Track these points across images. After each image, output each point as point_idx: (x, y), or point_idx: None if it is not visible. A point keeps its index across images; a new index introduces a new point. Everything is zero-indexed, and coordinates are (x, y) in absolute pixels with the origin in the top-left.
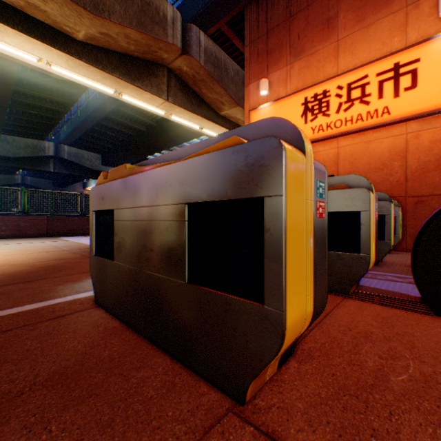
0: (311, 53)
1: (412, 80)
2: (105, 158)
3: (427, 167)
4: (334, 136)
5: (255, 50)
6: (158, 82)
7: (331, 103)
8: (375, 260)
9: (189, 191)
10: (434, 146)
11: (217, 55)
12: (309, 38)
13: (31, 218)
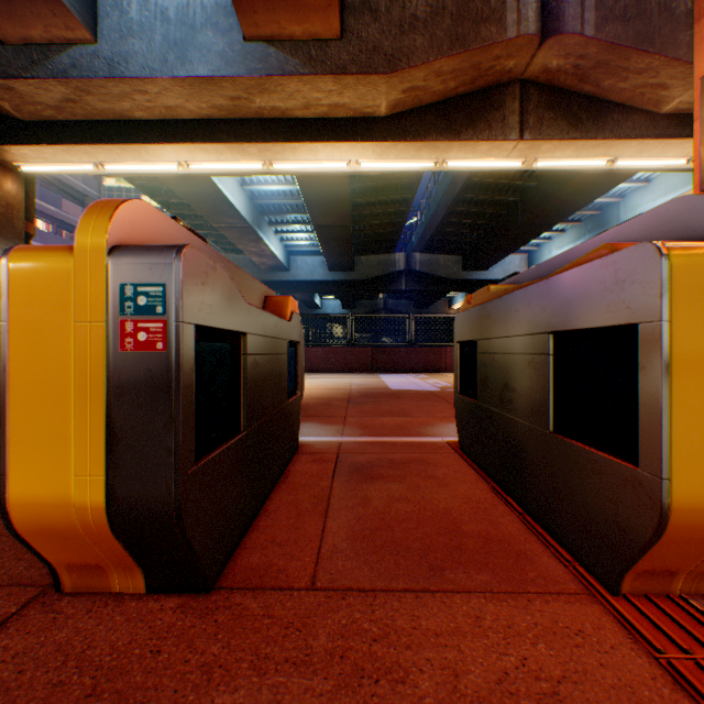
0: None
1: None
2: (464, 259)
3: None
4: None
5: None
6: (500, 116)
7: None
8: None
9: None
10: None
11: None
12: None
13: (355, 349)
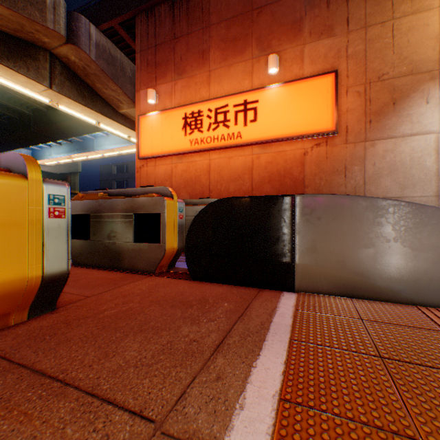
0: (191, 75)
1: (255, 115)
2: None
3: (264, 181)
4: (207, 150)
5: (146, 59)
6: (37, 66)
7: (204, 121)
8: (183, 248)
9: None
10: (268, 166)
11: (112, 52)
12: (189, 62)
13: None
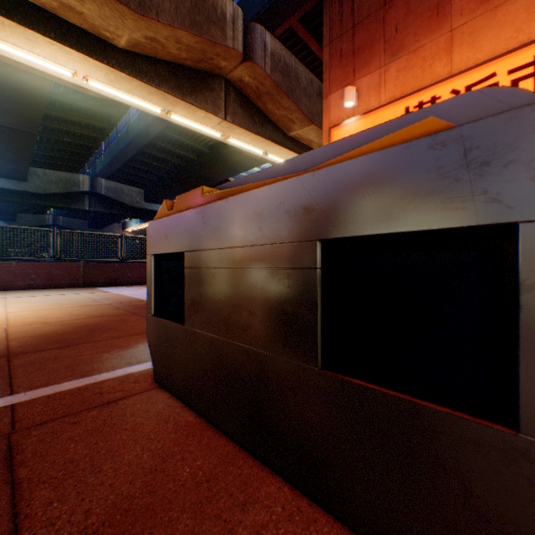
0: (413, 49)
1: None
2: (147, 193)
3: None
4: None
5: (338, 51)
6: (213, 97)
7: None
8: None
9: (326, 219)
10: None
11: (286, 61)
12: (410, 30)
13: (64, 264)
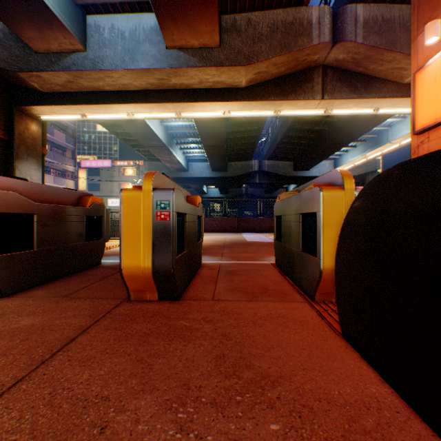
0: None
1: None
2: (294, 164)
3: None
4: None
5: None
6: (310, 86)
7: None
8: None
9: None
10: None
11: (385, 16)
12: None
13: (228, 219)
